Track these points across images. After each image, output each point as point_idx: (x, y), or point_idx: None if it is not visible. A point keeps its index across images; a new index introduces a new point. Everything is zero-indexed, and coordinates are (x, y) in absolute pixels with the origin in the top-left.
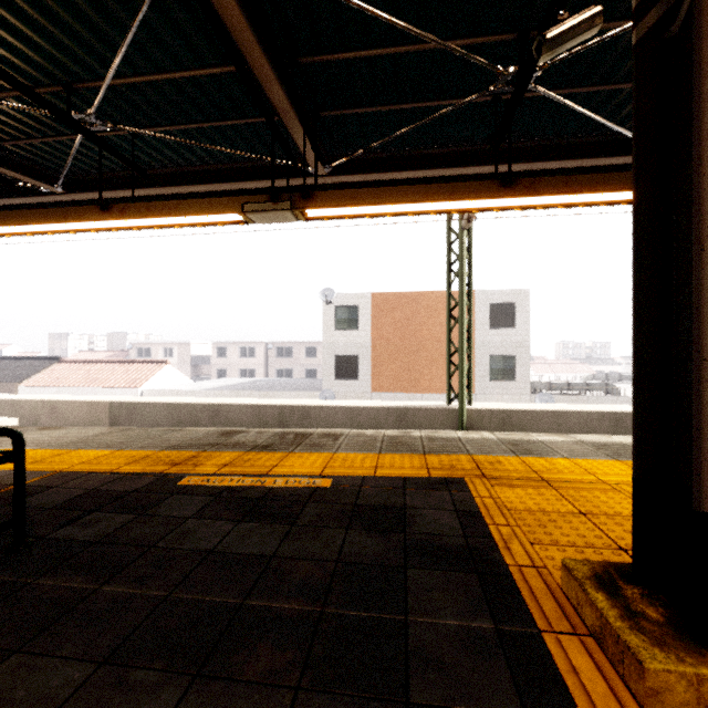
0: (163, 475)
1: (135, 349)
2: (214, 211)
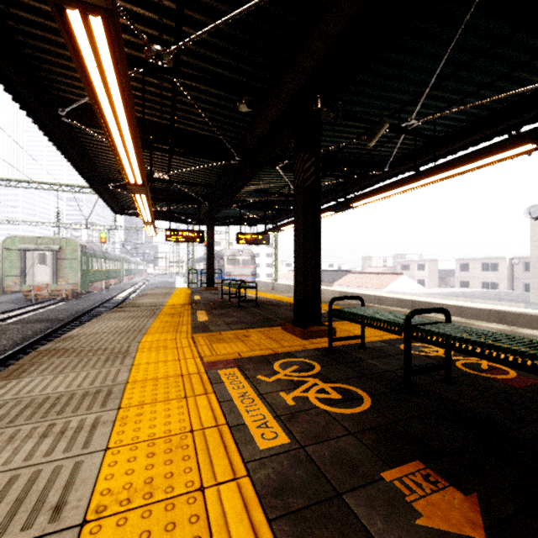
0: None
1: (399, 265)
2: (323, 213)
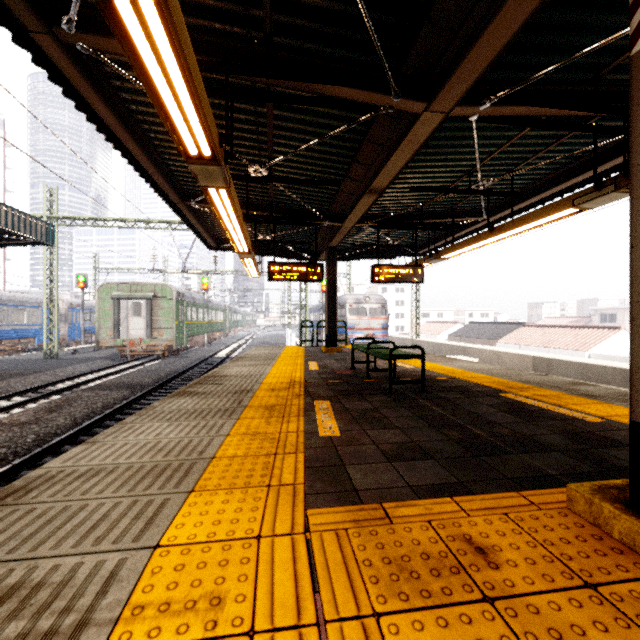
0: (497, 390)
1: (597, 314)
2: (551, 213)
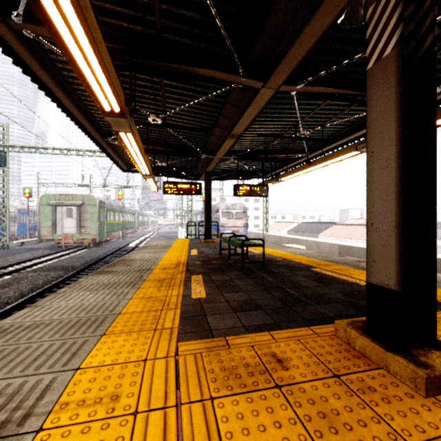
0: (310, 266)
1: None
2: (344, 154)
